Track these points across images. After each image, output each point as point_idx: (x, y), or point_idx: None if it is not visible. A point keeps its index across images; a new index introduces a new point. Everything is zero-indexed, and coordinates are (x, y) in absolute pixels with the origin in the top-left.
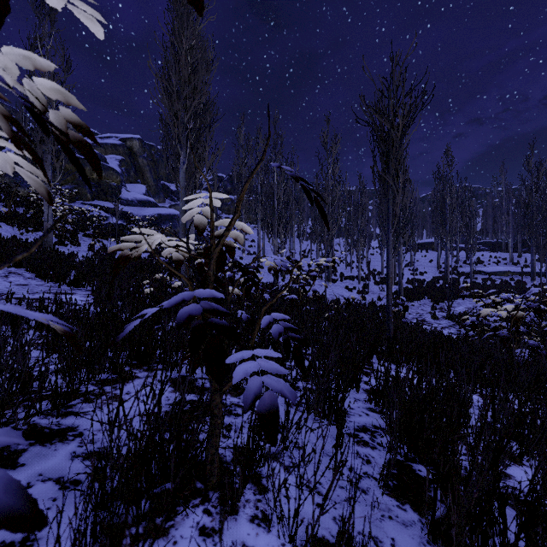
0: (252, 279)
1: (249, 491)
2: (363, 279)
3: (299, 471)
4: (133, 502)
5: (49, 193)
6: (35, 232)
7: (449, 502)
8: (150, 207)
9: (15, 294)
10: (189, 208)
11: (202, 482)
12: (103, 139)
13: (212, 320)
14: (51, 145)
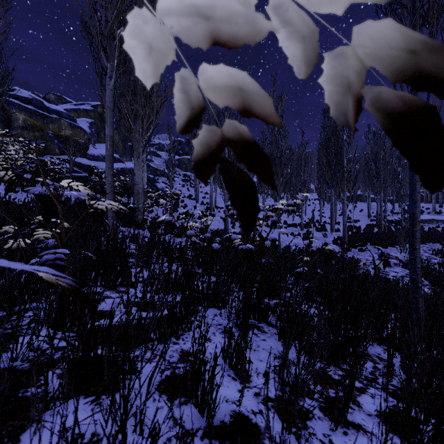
0: None
1: None
2: (305, 226)
3: None
4: None
5: None
6: None
7: None
8: (115, 162)
9: None
10: None
11: None
12: (77, 106)
13: None
14: None
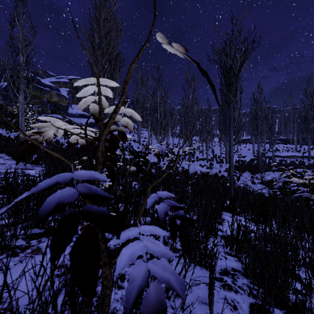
0: (143, 160)
1: None
2: (210, 160)
3: None
4: None
5: None
6: (16, 132)
7: None
8: (85, 118)
9: None
10: (83, 95)
11: None
12: (58, 79)
13: (87, 207)
14: (23, 79)
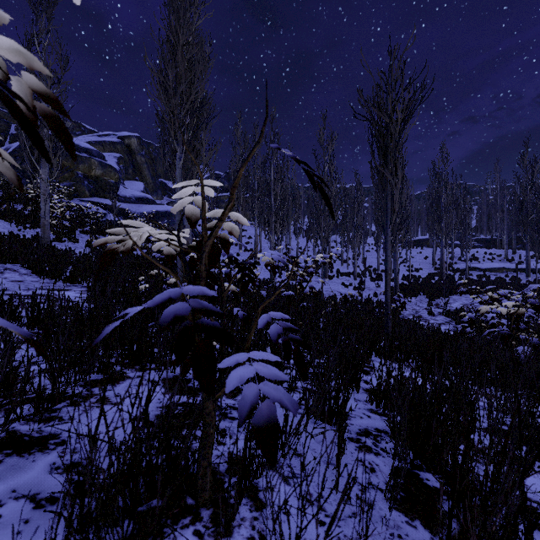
0: (249, 275)
1: (245, 507)
2: (359, 276)
3: (301, 490)
4: (114, 527)
5: (18, 177)
6: (33, 228)
7: (462, 518)
8: (148, 204)
9: (10, 290)
10: (179, 197)
11: (194, 497)
12: (102, 137)
13: (202, 321)
14: (48, 142)
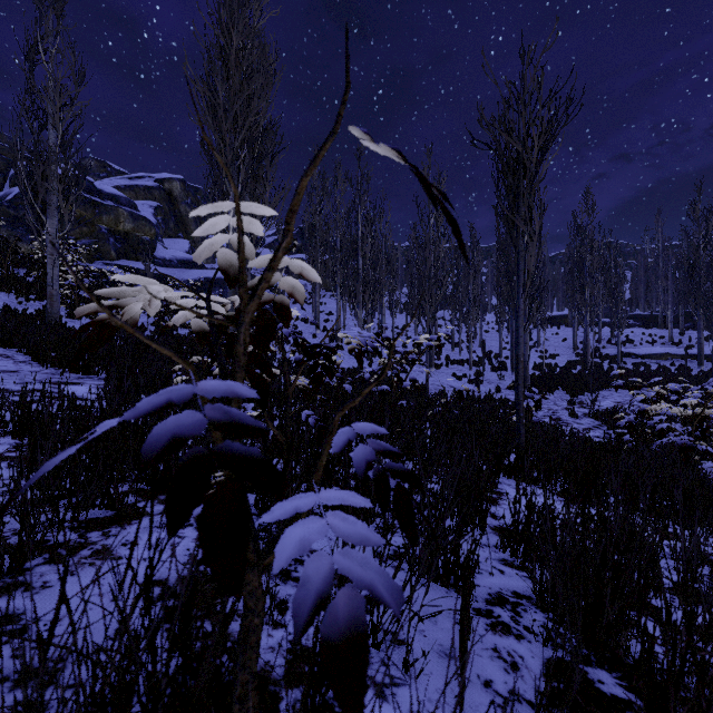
0: (324, 363)
1: None
2: (476, 364)
3: None
4: None
5: None
6: (39, 300)
7: None
8: (195, 268)
9: None
10: (205, 234)
11: None
12: (134, 180)
13: (225, 446)
14: (57, 183)
